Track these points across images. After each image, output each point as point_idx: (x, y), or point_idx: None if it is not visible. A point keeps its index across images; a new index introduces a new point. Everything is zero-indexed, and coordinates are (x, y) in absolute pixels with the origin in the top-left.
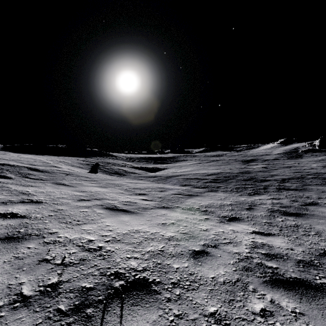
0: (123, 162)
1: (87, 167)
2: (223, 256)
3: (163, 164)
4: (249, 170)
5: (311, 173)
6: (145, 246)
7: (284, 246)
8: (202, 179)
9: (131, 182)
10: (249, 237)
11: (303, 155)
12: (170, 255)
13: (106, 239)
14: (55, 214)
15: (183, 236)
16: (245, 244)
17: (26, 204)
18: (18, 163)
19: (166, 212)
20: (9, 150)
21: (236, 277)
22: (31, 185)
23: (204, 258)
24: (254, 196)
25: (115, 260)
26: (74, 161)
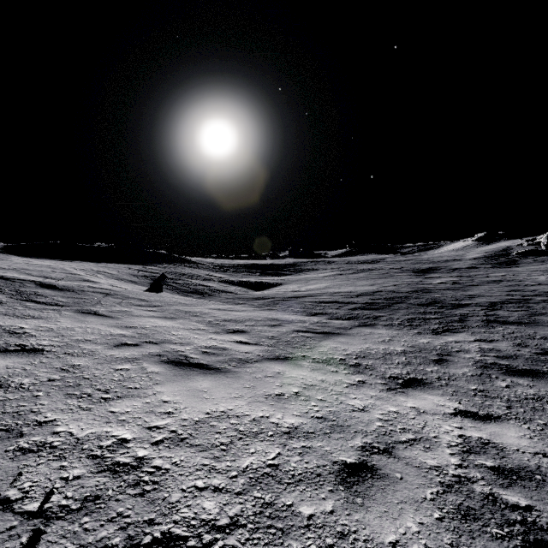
0: (208, 272)
1: (146, 281)
2: (408, 479)
3: (276, 276)
4: (428, 288)
5: (540, 292)
6: (238, 454)
7: (527, 448)
8: (346, 302)
9: (219, 309)
10: (451, 424)
11: (519, 260)
12: (293, 478)
13: (157, 437)
14: (63, 376)
15: (318, 426)
16: (447, 444)
17: (10, 354)
18: (23, 274)
19: (283, 368)
20: (14, 252)
21: (447, 541)
22: (32, 316)
23: (366, 485)
24: (444, 336)
25: (169, 497)
26: (123, 271)
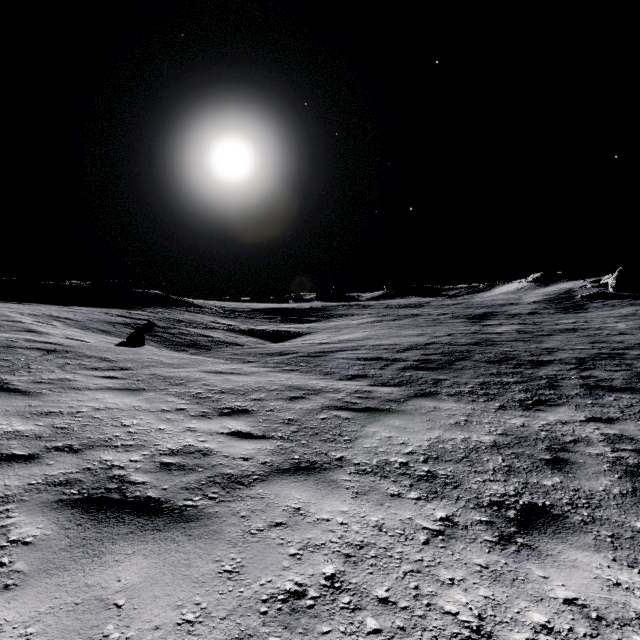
0: (214, 319)
1: (124, 331)
2: None
3: (301, 323)
4: (491, 338)
5: (630, 344)
6: None
7: None
8: (392, 359)
9: (218, 371)
10: None
11: (586, 304)
12: None
13: None
14: None
15: None
16: None
17: None
18: None
19: (306, 494)
20: None
21: None
22: None
23: None
24: (541, 413)
25: None
26: (96, 316)
